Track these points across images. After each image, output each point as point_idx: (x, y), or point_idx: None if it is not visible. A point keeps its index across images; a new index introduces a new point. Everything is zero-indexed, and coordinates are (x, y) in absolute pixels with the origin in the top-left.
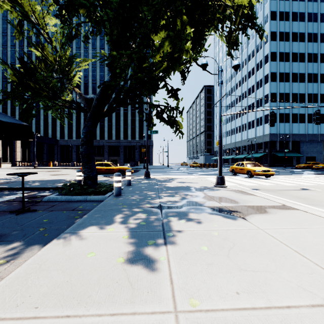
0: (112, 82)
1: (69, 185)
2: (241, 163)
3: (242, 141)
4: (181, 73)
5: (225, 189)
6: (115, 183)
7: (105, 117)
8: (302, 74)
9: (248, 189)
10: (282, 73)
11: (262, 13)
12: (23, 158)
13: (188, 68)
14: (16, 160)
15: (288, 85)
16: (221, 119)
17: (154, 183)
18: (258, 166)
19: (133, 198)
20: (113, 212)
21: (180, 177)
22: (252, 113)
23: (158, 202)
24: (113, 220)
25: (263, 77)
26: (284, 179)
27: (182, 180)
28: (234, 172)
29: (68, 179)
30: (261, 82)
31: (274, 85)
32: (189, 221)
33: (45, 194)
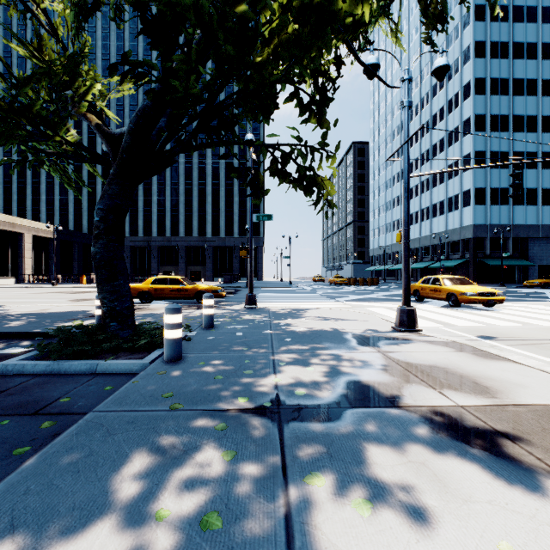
0: (147, 64)
1: (57, 333)
2: (433, 279)
3: (421, 238)
4: (320, 92)
5: (425, 340)
6: (166, 330)
7: (152, 175)
8: (533, 118)
9: (472, 337)
10: (496, 116)
11: (459, 10)
12: (36, 269)
13: (333, 83)
14: (24, 273)
15: (506, 137)
16: (408, 184)
17: (264, 322)
18: (468, 285)
19: (209, 371)
20: (129, 440)
21: (317, 307)
22: (440, 188)
23: (272, 386)
24: (107, 493)
25: (460, 124)
26: (526, 312)
27: (321, 313)
28: (418, 295)
29: (92, 312)
30: (457, 133)
31: (480, 138)
32: (388, 509)
33: (14, 350)
